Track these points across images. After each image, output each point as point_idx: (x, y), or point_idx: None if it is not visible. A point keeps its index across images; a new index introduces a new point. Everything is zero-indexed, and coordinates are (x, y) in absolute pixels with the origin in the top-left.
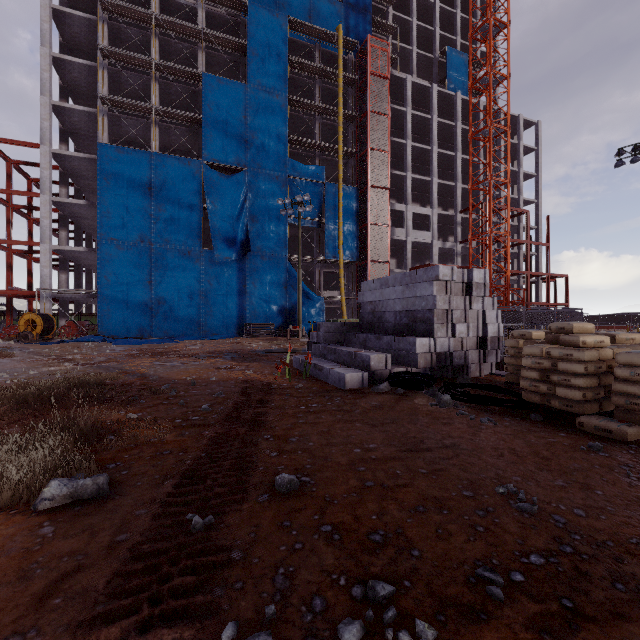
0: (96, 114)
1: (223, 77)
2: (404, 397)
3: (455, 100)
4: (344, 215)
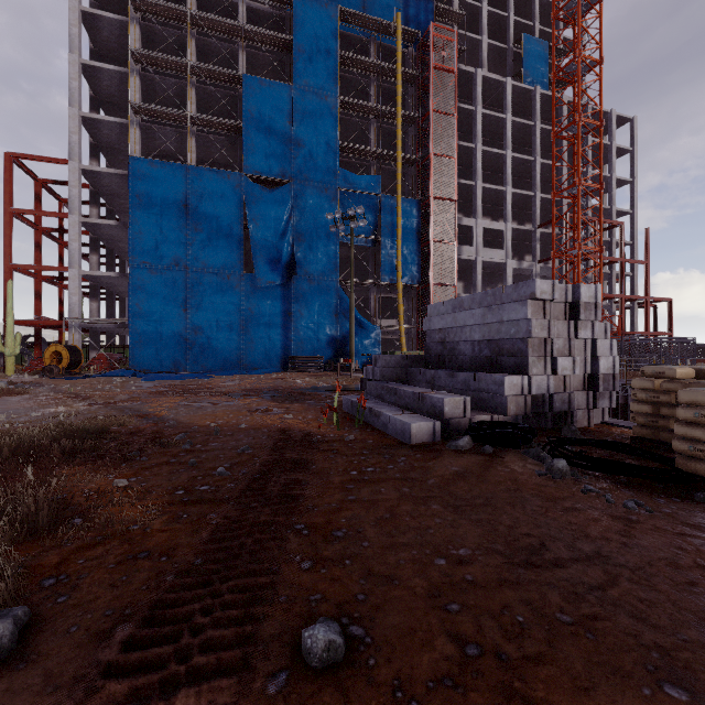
0: (128, 125)
1: (266, 78)
2: (496, 459)
3: (533, 95)
4: (403, 232)
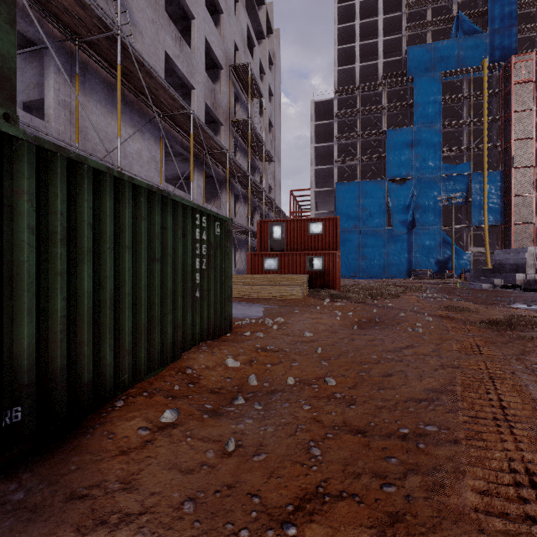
0: (331, 167)
1: (398, 128)
2: (504, 290)
3: None
4: (488, 193)
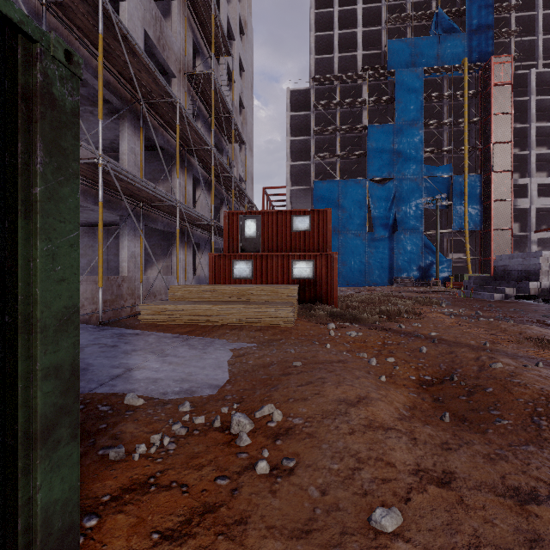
0: (309, 164)
1: (379, 124)
2: (522, 301)
3: None
4: (469, 197)
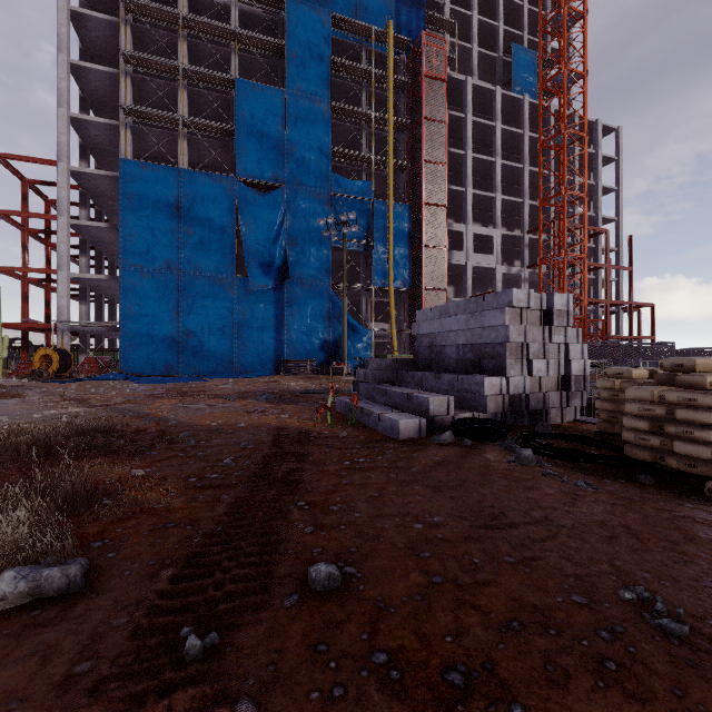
0: (118, 127)
1: (258, 83)
2: (473, 450)
3: (522, 104)
4: (395, 237)
